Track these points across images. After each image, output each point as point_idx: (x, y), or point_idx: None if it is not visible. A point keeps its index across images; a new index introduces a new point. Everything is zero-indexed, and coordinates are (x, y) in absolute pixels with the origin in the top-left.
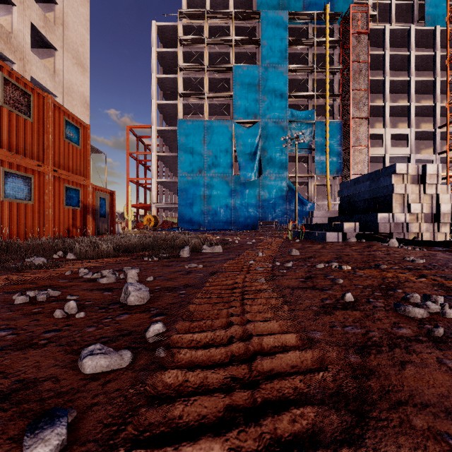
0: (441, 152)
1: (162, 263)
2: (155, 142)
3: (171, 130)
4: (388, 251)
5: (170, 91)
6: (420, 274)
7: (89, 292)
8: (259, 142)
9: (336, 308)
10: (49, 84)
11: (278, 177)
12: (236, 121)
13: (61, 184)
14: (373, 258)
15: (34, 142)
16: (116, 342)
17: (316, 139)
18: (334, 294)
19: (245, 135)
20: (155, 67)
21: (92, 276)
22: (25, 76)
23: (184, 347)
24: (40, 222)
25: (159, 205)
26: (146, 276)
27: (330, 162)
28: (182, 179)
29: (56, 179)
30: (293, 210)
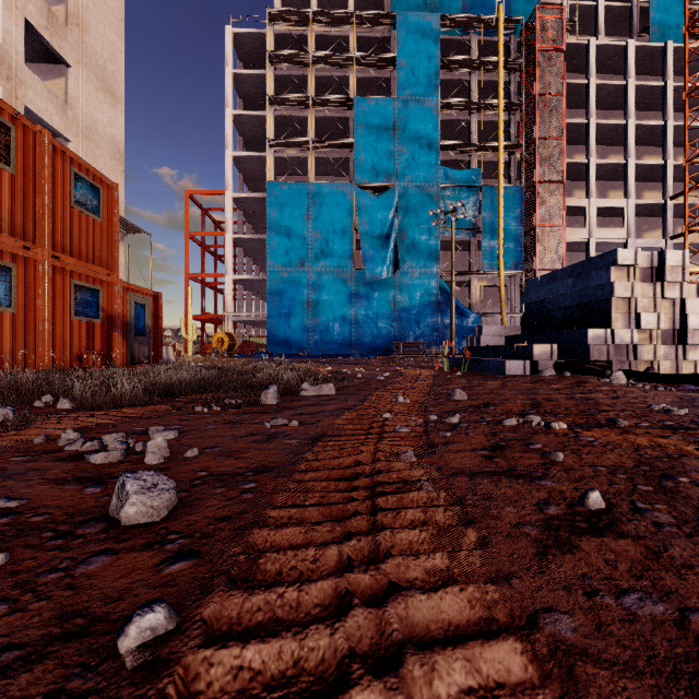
0: (674, 235)
1: (225, 416)
2: (230, 217)
3: (257, 198)
4: (613, 392)
5: (255, 137)
6: (697, 439)
7: (54, 488)
8: (395, 218)
9: (578, 532)
10: (57, 120)
11: (424, 273)
12: (359, 186)
13: (67, 280)
14: (596, 405)
15: (17, 208)
16: (32, 671)
17: (482, 214)
18: (558, 488)
19: (373, 207)
20: (231, 99)
21: (81, 447)
22: (15, 106)
23: (215, 693)
24: (28, 344)
25: (238, 317)
26: (187, 446)
27: (505, 251)
28: (274, 275)
29: (58, 271)
30: (447, 325)
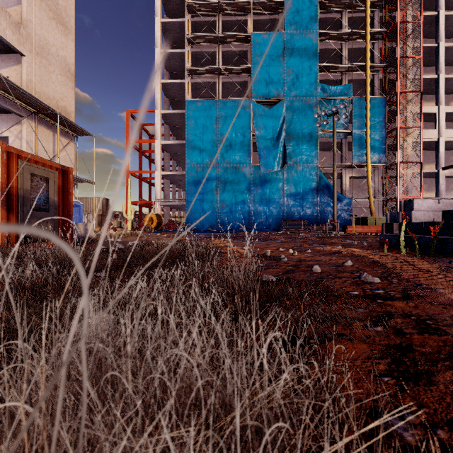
0: None
1: None
2: (159, 128)
3: (178, 114)
4: None
5: (177, 71)
6: None
7: None
8: (283, 124)
9: None
10: (10, 35)
11: (306, 167)
12: (255, 101)
13: None
14: None
15: None
16: None
17: (353, 120)
18: None
19: (266, 116)
20: (160, 41)
21: None
22: None
23: None
24: None
25: (164, 202)
26: None
27: (371, 148)
28: (190, 170)
29: None
30: (325, 207)
